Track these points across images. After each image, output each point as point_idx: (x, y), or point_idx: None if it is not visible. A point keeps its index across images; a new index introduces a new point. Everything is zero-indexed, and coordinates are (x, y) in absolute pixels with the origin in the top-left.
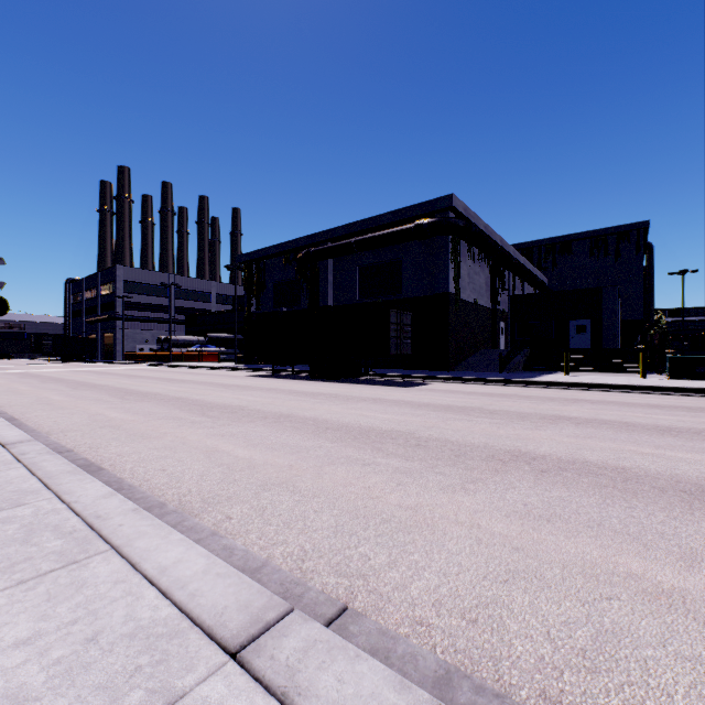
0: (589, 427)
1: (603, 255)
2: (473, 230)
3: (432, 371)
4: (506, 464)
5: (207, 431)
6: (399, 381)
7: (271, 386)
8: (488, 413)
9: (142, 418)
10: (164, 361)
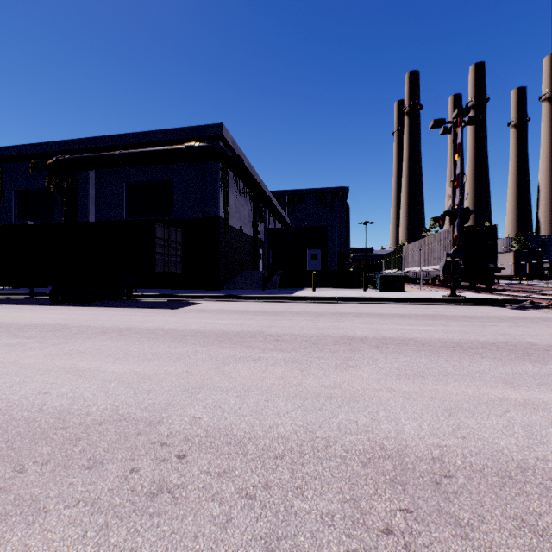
0: (397, 353)
1: (323, 206)
2: (240, 162)
3: (203, 290)
4: None
5: None
6: (167, 301)
7: None
8: (274, 341)
9: None
10: None
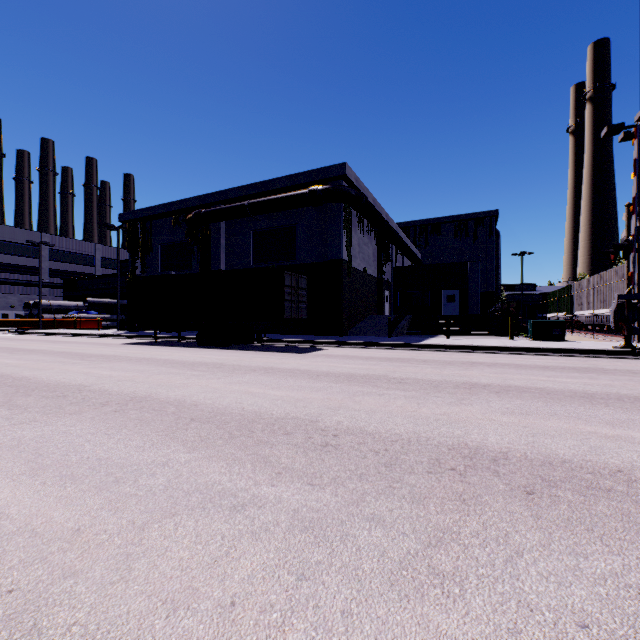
0: (514, 398)
1: (464, 236)
2: (364, 200)
3: (326, 336)
4: (466, 478)
5: None
6: (293, 347)
7: (145, 355)
8: (397, 383)
9: None
10: (32, 329)
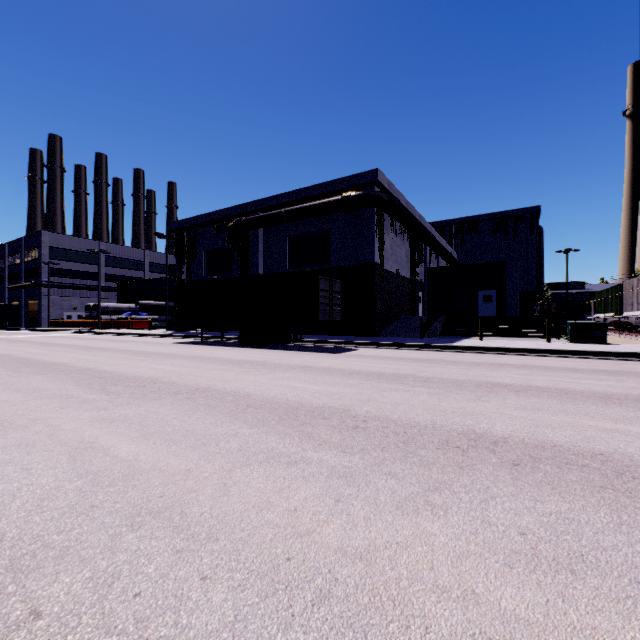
0: (531, 396)
1: (503, 234)
2: (396, 204)
3: (358, 337)
4: (467, 453)
5: (95, 414)
6: (328, 347)
7: (196, 353)
8: (423, 381)
9: (20, 397)
10: (92, 328)
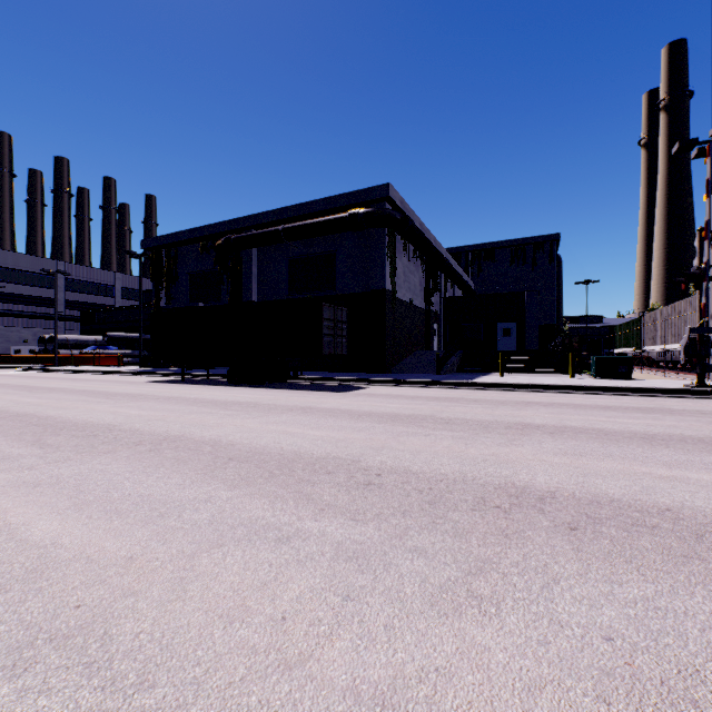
0: (569, 439)
1: (522, 263)
2: (410, 224)
3: (368, 374)
4: (510, 515)
5: (14, 476)
6: (333, 385)
7: (173, 393)
8: (444, 423)
9: None
10: (48, 365)
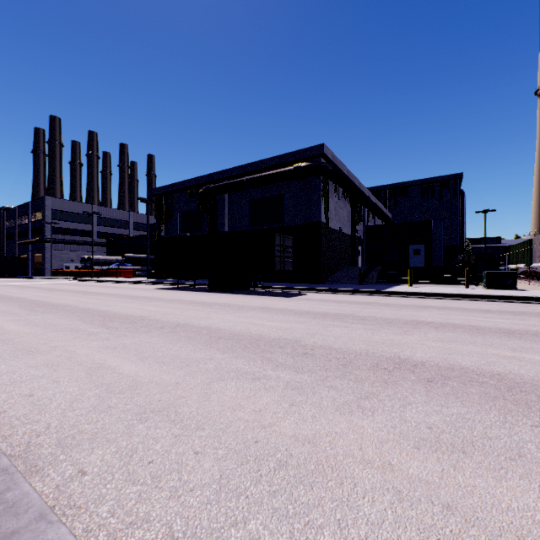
0: (448, 331)
1: (430, 197)
2: (339, 173)
3: (307, 284)
4: (392, 373)
5: (100, 343)
6: (282, 292)
7: (174, 297)
8: (360, 319)
9: (40, 330)
10: (87, 277)
